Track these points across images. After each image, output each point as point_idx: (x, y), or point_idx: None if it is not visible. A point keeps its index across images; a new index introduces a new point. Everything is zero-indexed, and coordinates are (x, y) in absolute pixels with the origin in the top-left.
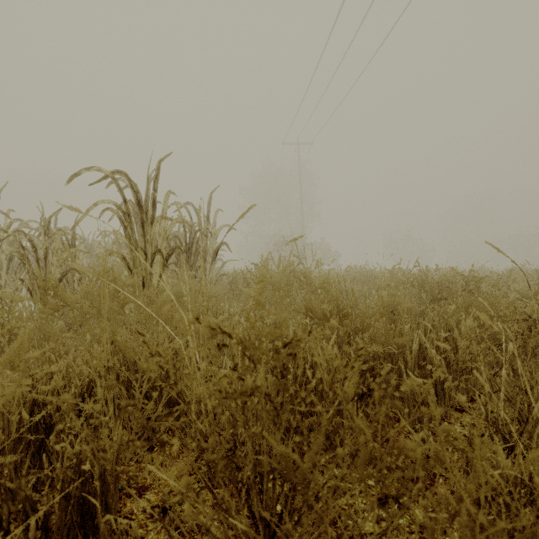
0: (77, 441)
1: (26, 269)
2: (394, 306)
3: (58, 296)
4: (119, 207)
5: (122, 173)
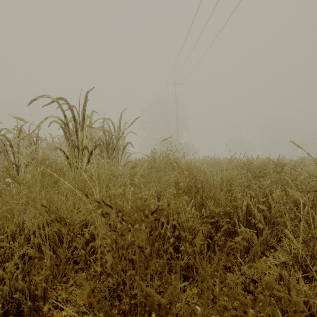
0: (15, 276)
1: (3, 158)
2: (231, 181)
3: (9, 176)
4: (61, 120)
5: (63, 99)
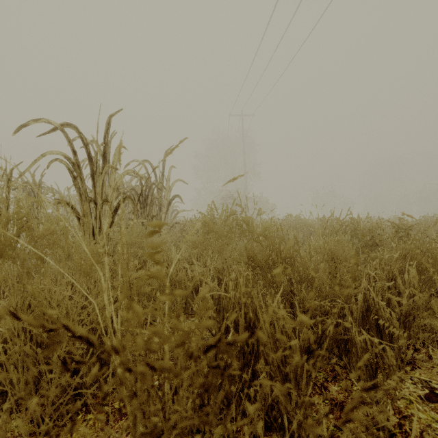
0: None
1: None
2: (335, 254)
3: None
4: (68, 157)
5: (71, 125)
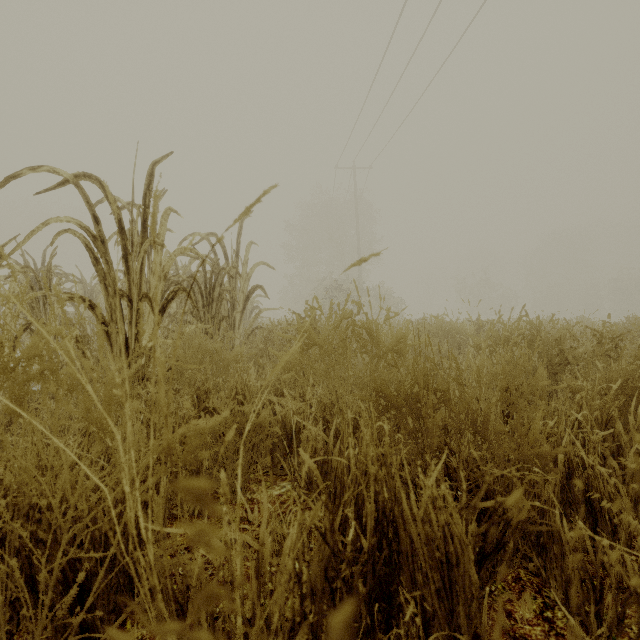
0: None
1: None
2: (512, 381)
3: None
4: (85, 227)
5: (91, 176)
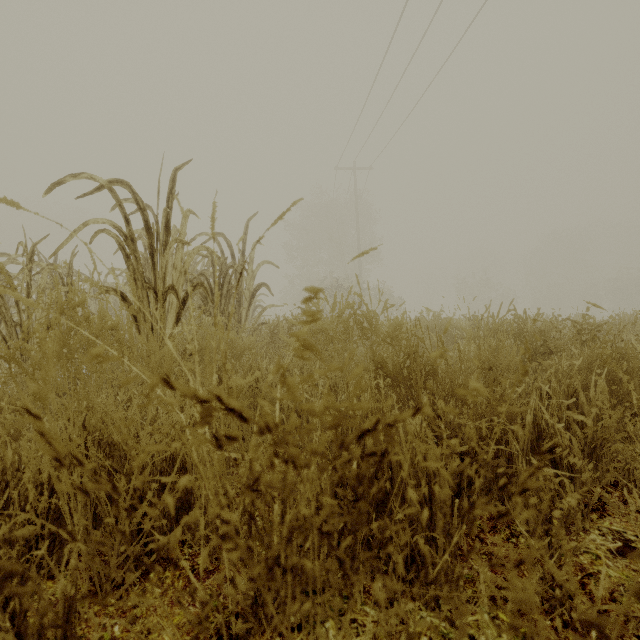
0: None
1: None
2: (493, 362)
3: None
4: (118, 228)
5: (123, 183)
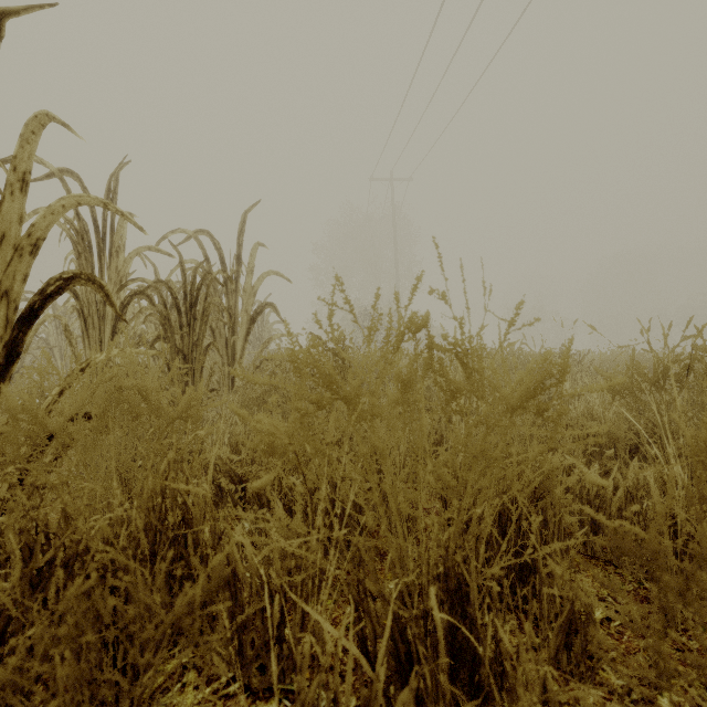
0: None
1: None
2: None
3: None
4: None
5: None
